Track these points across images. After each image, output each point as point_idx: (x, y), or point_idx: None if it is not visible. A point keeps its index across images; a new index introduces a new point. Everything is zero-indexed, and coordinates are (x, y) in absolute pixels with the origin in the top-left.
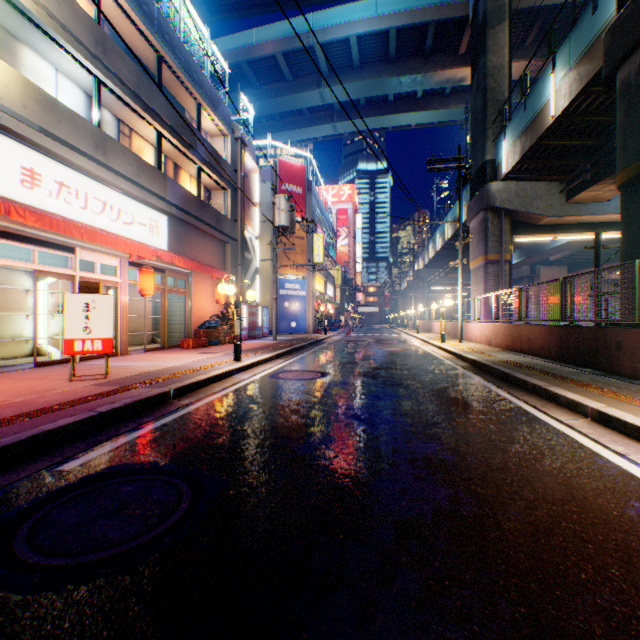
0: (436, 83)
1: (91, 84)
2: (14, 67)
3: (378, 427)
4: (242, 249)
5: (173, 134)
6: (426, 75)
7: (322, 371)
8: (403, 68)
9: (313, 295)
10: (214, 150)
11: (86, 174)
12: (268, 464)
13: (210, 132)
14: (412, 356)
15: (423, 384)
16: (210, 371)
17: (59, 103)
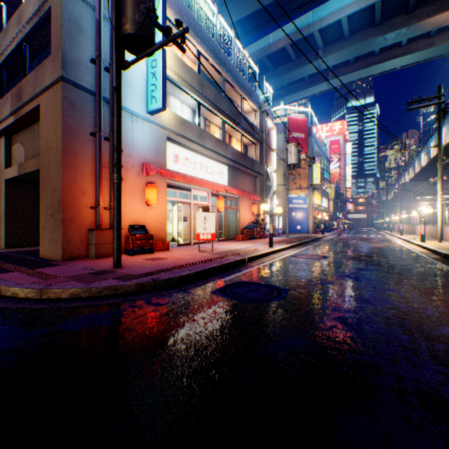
0: (420, 30)
1: (195, 105)
2: (168, 108)
3: (360, 281)
4: (265, 180)
5: (230, 120)
6: (409, 27)
7: (323, 255)
8: (387, 27)
9: (312, 207)
10: (250, 122)
11: (194, 152)
12: (304, 286)
13: (247, 111)
14: (391, 250)
15: (395, 265)
16: (259, 251)
17: (186, 120)
